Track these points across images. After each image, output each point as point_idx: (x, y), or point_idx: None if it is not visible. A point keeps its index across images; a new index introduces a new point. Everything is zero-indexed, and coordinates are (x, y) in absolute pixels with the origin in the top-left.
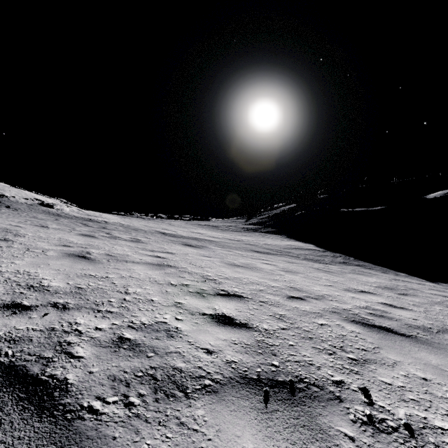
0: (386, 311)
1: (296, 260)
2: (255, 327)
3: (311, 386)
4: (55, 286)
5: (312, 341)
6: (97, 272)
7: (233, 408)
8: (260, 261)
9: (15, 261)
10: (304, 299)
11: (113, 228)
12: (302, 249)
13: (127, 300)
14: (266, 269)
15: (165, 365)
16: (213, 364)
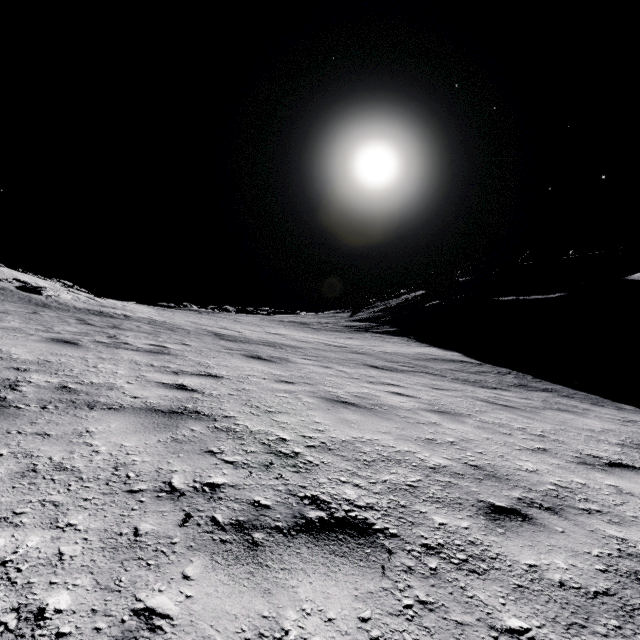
0: None
1: (443, 383)
2: None
3: None
4: None
5: None
6: None
7: None
8: (385, 388)
9: None
10: (530, 519)
11: (131, 327)
12: (444, 361)
13: None
14: (401, 410)
15: None
16: None
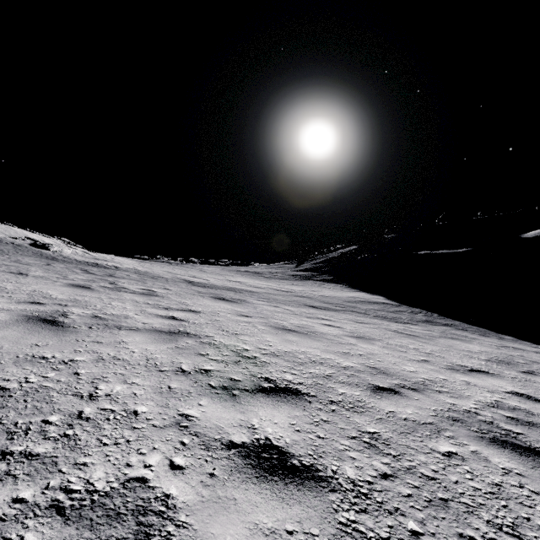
0: (531, 412)
1: (365, 319)
2: (330, 476)
3: None
4: None
5: (450, 512)
6: (58, 351)
7: None
8: (319, 321)
9: None
10: (399, 393)
11: (123, 276)
12: (370, 302)
13: (85, 417)
14: (329, 335)
15: None
16: None
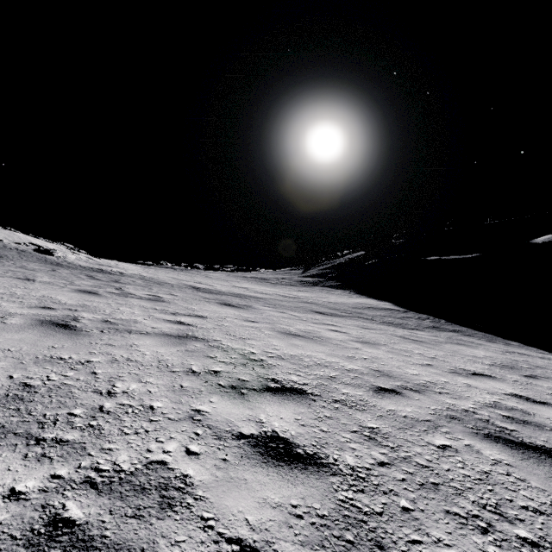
0: (528, 412)
1: (372, 325)
2: (332, 463)
3: None
4: None
5: (440, 493)
6: (74, 353)
7: None
8: (325, 327)
9: None
10: (401, 394)
11: (128, 281)
12: (377, 309)
13: (106, 410)
14: (335, 340)
15: None
16: None
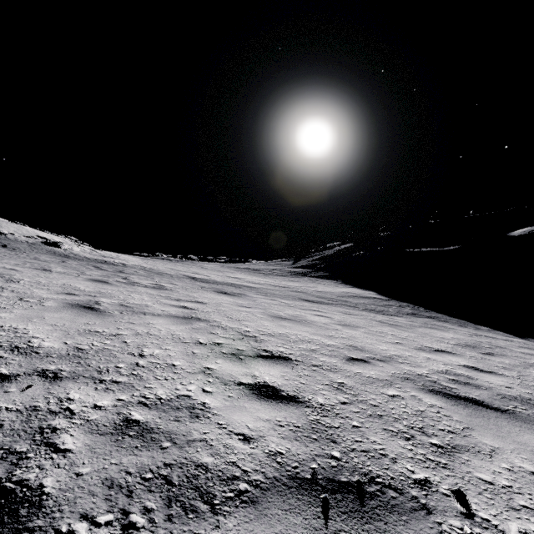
0: (472, 377)
1: (354, 311)
2: (307, 401)
3: (386, 488)
4: (48, 347)
5: (382, 420)
6: (105, 328)
7: (279, 528)
8: (311, 312)
9: (0, 314)
10: (368, 362)
11: (131, 272)
12: (361, 297)
13: (141, 365)
14: (318, 323)
15: (185, 461)
16: (252, 457)
